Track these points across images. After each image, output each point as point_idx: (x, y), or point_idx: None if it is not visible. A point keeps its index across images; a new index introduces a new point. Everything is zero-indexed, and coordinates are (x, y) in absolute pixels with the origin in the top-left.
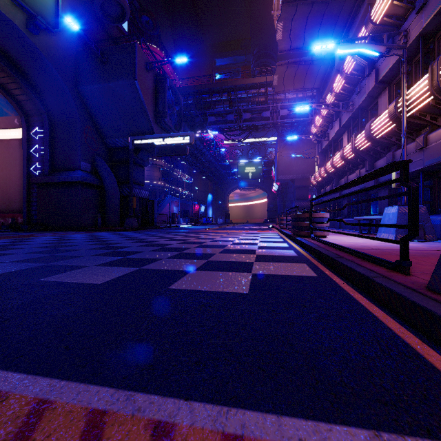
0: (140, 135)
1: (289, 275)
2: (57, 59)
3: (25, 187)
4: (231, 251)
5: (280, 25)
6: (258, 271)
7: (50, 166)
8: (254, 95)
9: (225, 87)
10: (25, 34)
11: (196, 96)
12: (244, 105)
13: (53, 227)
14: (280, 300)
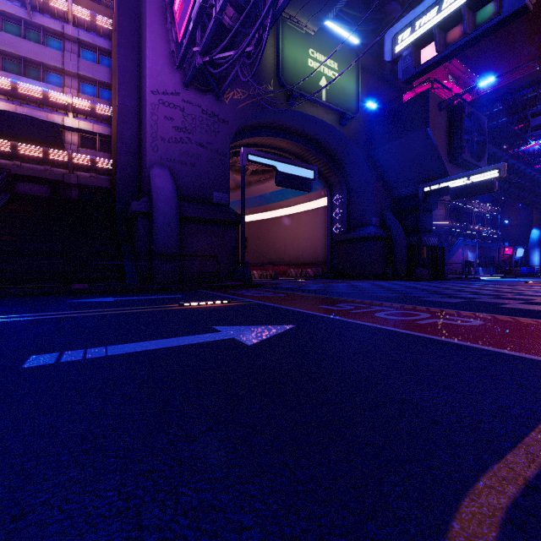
0: (430, 179)
1: None
2: (356, 137)
3: (329, 244)
4: None
5: None
6: None
7: (347, 225)
8: None
9: None
10: (338, 129)
11: (506, 99)
12: None
13: (350, 276)
14: None
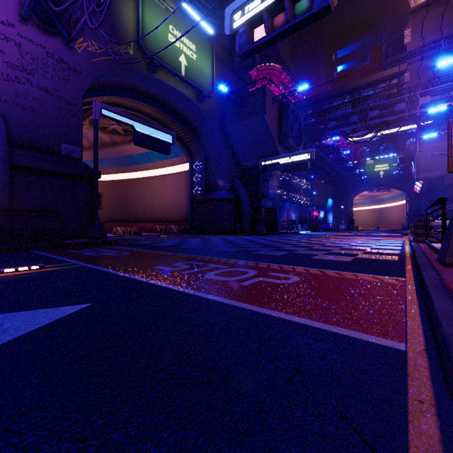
0: (267, 156)
1: (378, 259)
2: (212, 113)
3: (190, 204)
4: (346, 249)
5: (407, 31)
6: (360, 257)
7: (205, 188)
8: (383, 89)
9: (347, 89)
10: (196, 104)
11: (315, 106)
12: (371, 102)
13: (207, 231)
14: (363, 263)
